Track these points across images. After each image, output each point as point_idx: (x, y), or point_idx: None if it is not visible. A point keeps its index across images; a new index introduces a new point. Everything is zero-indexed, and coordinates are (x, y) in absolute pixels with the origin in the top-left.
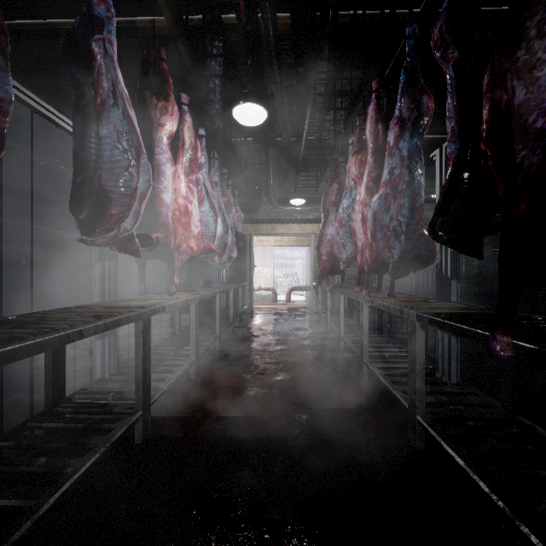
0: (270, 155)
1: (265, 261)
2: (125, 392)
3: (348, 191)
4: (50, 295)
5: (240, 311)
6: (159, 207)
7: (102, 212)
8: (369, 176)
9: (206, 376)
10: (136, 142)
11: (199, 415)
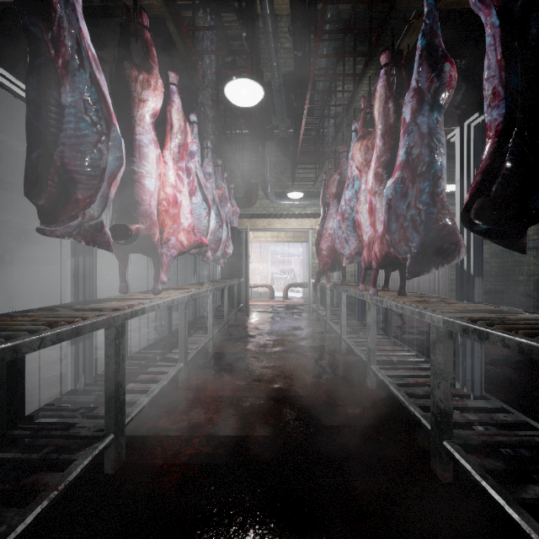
0: (267, 148)
1: (262, 257)
2: (98, 407)
3: (350, 181)
4: (38, 292)
5: (235, 309)
6: (140, 194)
7: (66, 197)
8: (378, 160)
9: (195, 383)
10: (105, 113)
11: (184, 433)
